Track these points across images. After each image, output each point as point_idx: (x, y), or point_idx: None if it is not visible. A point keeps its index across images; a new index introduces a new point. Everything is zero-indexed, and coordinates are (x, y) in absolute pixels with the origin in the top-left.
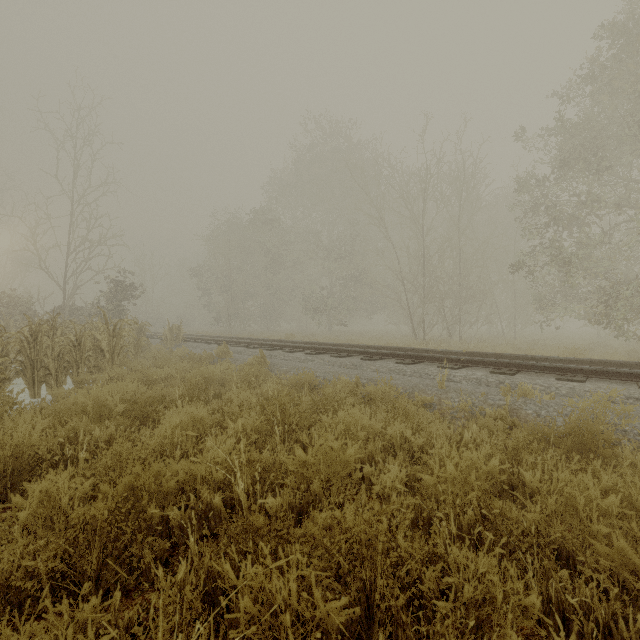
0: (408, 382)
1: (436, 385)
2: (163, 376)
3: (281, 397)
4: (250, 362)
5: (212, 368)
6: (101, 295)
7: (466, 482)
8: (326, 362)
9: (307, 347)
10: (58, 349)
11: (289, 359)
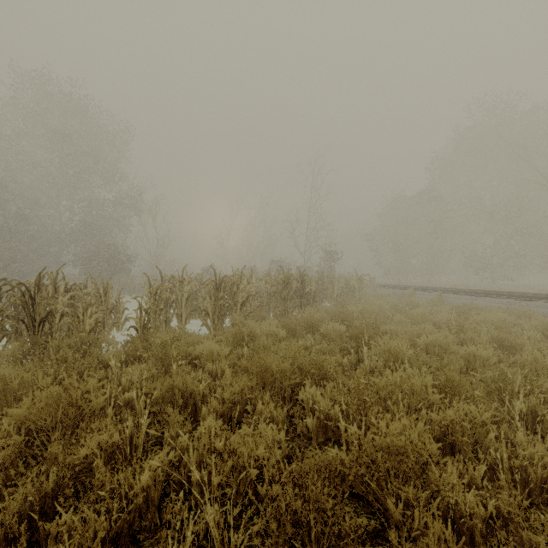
0: (547, 311)
1: None
2: (387, 301)
3: (462, 306)
4: (432, 298)
5: (413, 298)
6: (323, 260)
7: (542, 328)
8: (486, 300)
9: (471, 292)
10: (340, 287)
11: (458, 298)
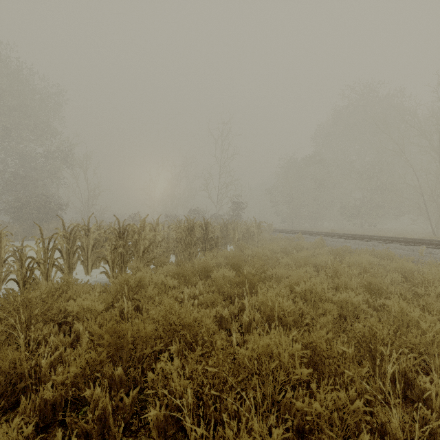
0: (403, 252)
1: (419, 254)
2: (280, 244)
3: (338, 249)
4: (315, 241)
5: (300, 242)
6: (232, 209)
7: (401, 269)
8: (357, 243)
9: (345, 236)
10: (242, 232)
11: (335, 241)
